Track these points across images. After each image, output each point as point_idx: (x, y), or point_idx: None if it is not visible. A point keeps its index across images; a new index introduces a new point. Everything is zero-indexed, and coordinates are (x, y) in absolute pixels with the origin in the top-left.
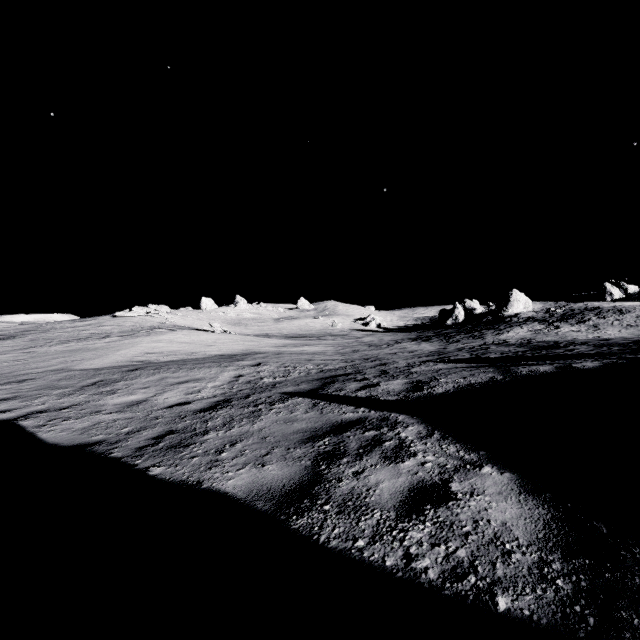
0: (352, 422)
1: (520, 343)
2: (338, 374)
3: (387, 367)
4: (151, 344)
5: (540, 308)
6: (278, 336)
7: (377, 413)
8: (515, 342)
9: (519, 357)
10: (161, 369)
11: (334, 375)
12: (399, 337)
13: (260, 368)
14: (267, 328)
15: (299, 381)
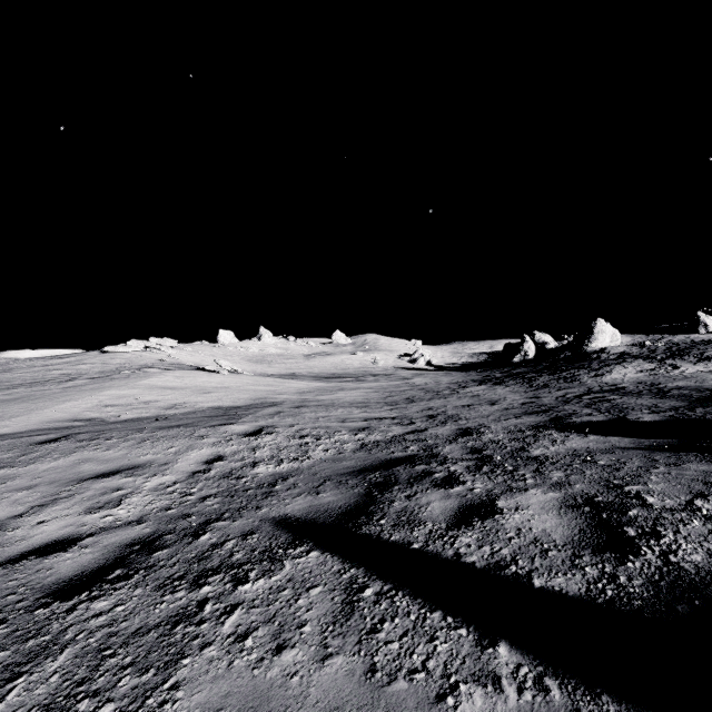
0: None
1: (648, 390)
2: (394, 457)
3: (478, 441)
4: (120, 391)
5: (630, 342)
6: (307, 376)
7: (580, 709)
8: (636, 388)
9: (707, 422)
10: (94, 440)
11: (387, 460)
12: (459, 378)
13: (258, 440)
14: (295, 366)
15: (321, 475)
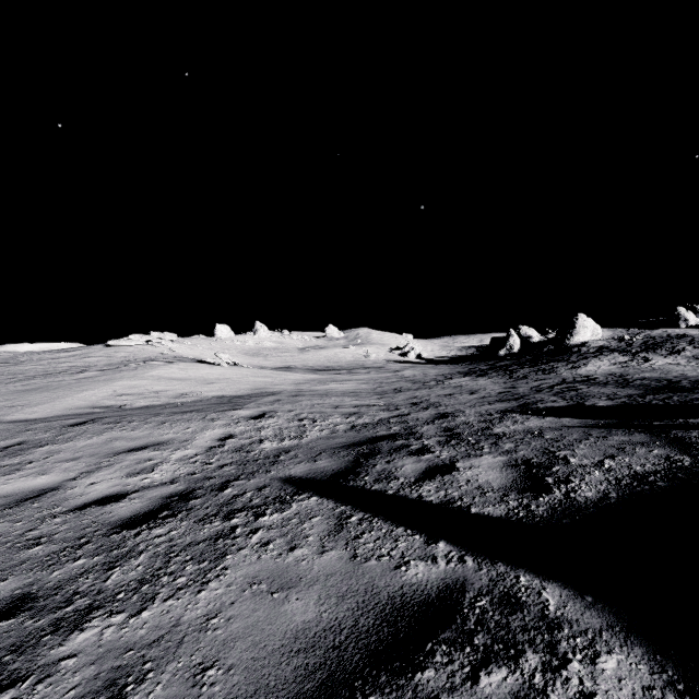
0: (430, 607)
1: (615, 381)
2: (379, 435)
3: (452, 422)
4: (131, 382)
5: (610, 336)
6: (301, 369)
7: (482, 569)
8: (605, 379)
9: (649, 407)
10: (119, 423)
11: (373, 437)
12: (446, 370)
13: (262, 422)
14: (290, 359)
15: (318, 449)
